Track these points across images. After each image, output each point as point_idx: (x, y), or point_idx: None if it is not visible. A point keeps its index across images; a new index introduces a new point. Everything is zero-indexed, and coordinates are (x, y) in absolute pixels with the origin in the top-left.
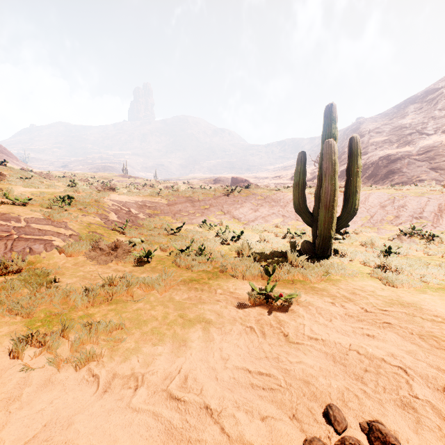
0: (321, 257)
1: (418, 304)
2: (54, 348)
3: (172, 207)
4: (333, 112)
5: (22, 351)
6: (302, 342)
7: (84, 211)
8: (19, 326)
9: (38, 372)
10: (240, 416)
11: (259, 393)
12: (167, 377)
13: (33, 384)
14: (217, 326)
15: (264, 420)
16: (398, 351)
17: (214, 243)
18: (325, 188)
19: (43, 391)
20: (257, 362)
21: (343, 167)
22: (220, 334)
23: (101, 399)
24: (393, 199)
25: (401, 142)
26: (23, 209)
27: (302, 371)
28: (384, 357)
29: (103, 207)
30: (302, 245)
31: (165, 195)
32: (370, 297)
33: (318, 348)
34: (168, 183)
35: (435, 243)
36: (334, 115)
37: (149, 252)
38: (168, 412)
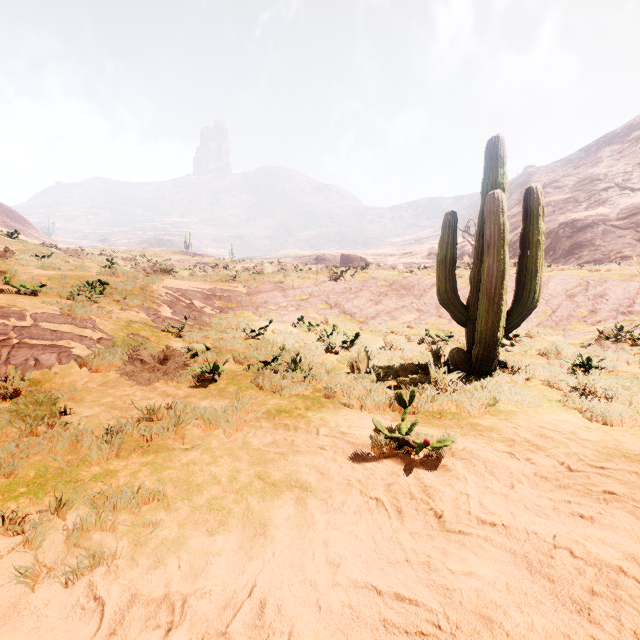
0: (481, 374)
1: None
2: (35, 539)
3: (253, 298)
4: (500, 150)
5: None
6: (469, 530)
7: (123, 304)
8: None
9: None
10: None
11: None
12: (228, 602)
13: None
14: (319, 496)
15: None
16: None
17: (315, 350)
18: (487, 266)
19: None
20: (391, 571)
21: None
22: (325, 512)
23: None
24: (587, 284)
25: (592, 202)
26: (32, 300)
27: (476, 594)
28: (620, 563)
29: (151, 298)
30: (451, 356)
31: (243, 279)
32: (571, 442)
33: (497, 541)
34: (249, 264)
35: None
36: (502, 153)
37: (216, 365)
38: None
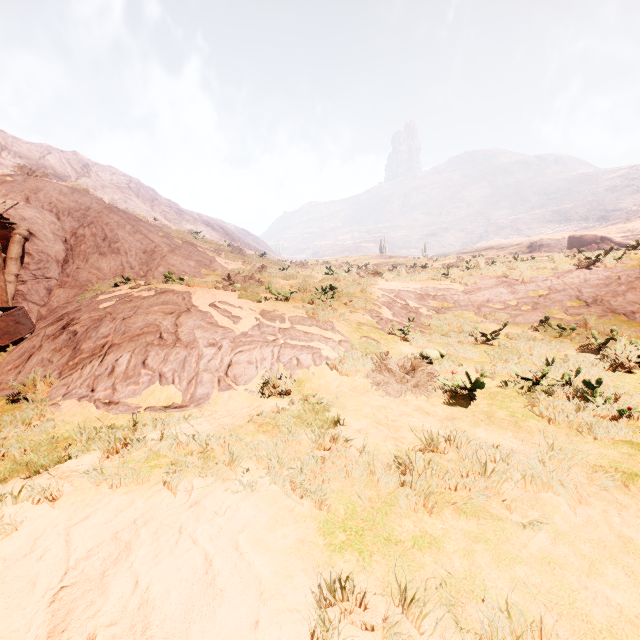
0: None
1: None
2: None
3: (472, 296)
4: None
5: None
6: None
7: (349, 306)
8: (309, 528)
9: None
10: None
11: None
12: None
13: None
14: None
15: None
16: None
17: (592, 366)
18: None
19: None
20: None
21: None
22: None
23: None
24: None
25: None
26: (286, 305)
27: None
28: None
29: (371, 300)
30: None
31: (456, 276)
32: None
33: None
34: (447, 260)
35: None
36: None
37: (479, 381)
38: None
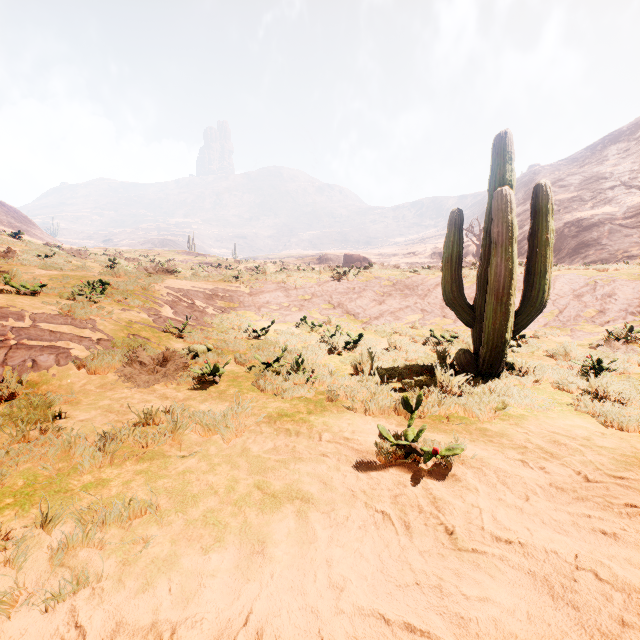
0: (488, 376)
1: None
2: (16, 557)
3: (255, 298)
4: (507, 145)
5: None
6: (484, 549)
7: (124, 304)
8: None
9: None
10: None
11: None
12: (221, 633)
13: None
14: (322, 508)
15: None
16: None
17: (318, 351)
18: (495, 265)
19: None
20: (400, 596)
21: None
22: (328, 527)
23: None
24: (594, 284)
25: (598, 201)
26: (32, 301)
27: (495, 625)
28: None
29: (153, 298)
30: (457, 357)
31: (246, 279)
32: (586, 449)
33: (514, 562)
34: (252, 264)
35: None
36: (510, 149)
37: (216, 367)
38: None
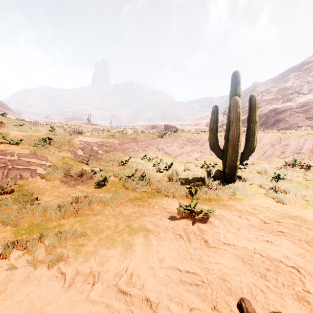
0: (229, 182)
1: (302, 217)
2: (33, 251)
3: (122, 146)
4: (238, 77)
5: (9, 253)
6: (218, 247)
7: (60, 149)
8: (8, 233)
9: (20, 270)
10: (173, 307)
11: (187, 288)
12: (117, 274)
13: (16, 280)
14: (154, 234)
15: (192, 310)
16: (291, 254)
17: (152, 171)
18: (232, 131)
19: (23, 285)
20: (185, 262)
21: (243, 117)
22: (157, 240)
23: (66, 292)
24: (280, 139)
25: (284, 100)
26: (16, 147)
27: (220, 270)
28: (281, 258)
29: (73, 146)
30: (215, 173)
31: (117, 137)
32: (267, 211)
33: (230, 251)
34: (119, 129)
35: (311, 171)
36: (239, 79)
37: (105, 178)
38: (117, 304)
